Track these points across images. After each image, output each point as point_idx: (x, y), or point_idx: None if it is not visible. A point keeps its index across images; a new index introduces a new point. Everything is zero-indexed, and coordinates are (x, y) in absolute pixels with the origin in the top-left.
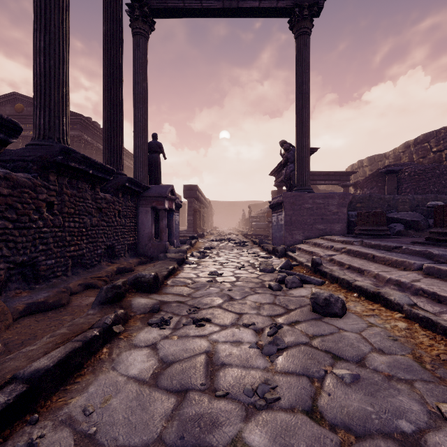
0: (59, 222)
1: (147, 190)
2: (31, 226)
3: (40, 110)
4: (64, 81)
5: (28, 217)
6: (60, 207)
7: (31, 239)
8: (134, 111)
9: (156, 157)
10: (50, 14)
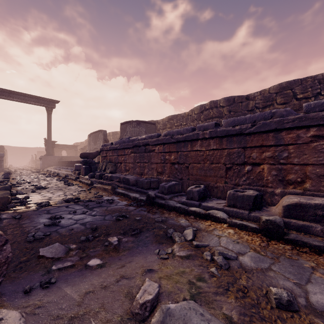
0: None
1: None
2: None
3: None
4: None
5: None
6: None
7: None
8: None
9: None
10: None
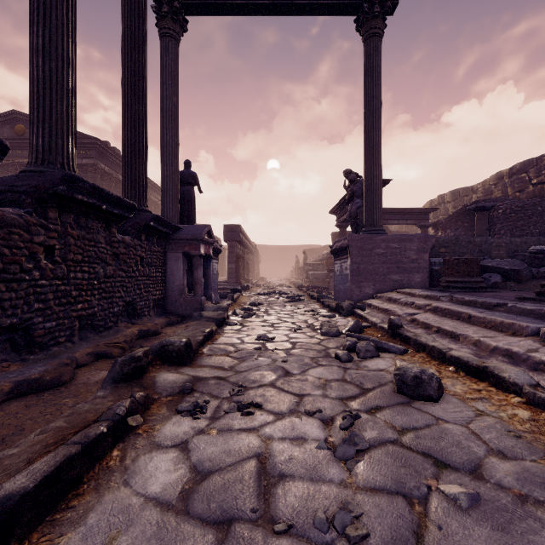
0: (61, 272)
1: (177, 231)
2: (22, 278)
3: (37, 127)
4: (70, 89)
5: (18, 266)
6: (63, 253)
7: (23, 295)
8: (161, 132)
9: (189, 190)
10: (51, 2)
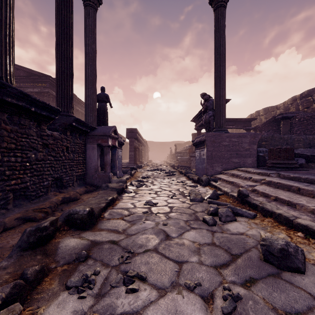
0: None
1: (93, 130)
2: None
3: None
4: (7, 23)
5: None
6: None
7: None
8: (85, 67)
9: (103, 105)
10: None
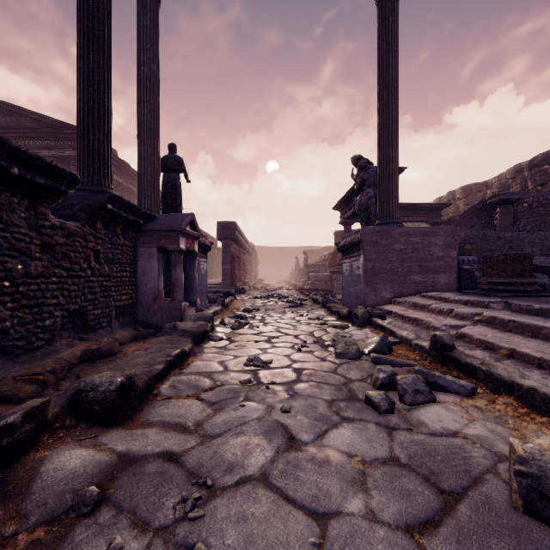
0: None
1: (151, 220)
2: None
3: None
4: None
5: None
6: None
7: None
8: (138, 106)
9: (173, 178)
10: None
